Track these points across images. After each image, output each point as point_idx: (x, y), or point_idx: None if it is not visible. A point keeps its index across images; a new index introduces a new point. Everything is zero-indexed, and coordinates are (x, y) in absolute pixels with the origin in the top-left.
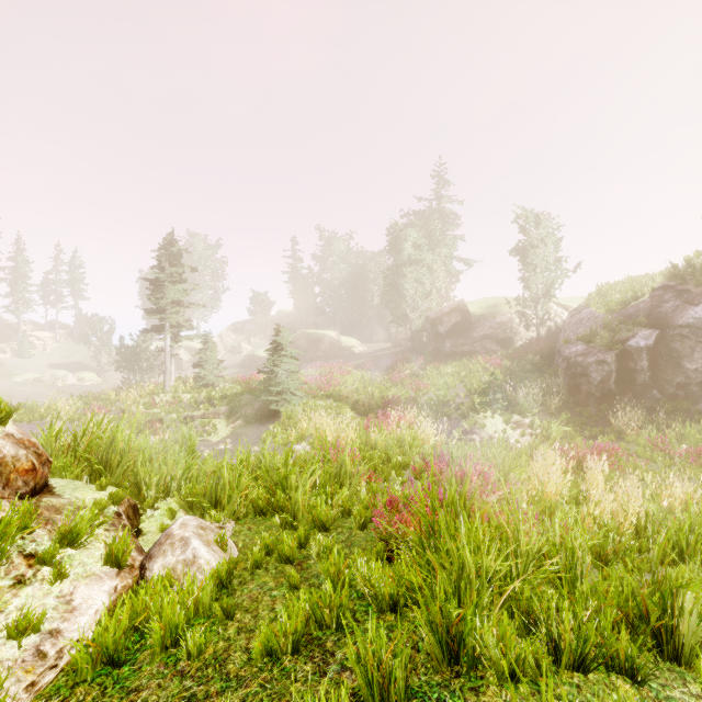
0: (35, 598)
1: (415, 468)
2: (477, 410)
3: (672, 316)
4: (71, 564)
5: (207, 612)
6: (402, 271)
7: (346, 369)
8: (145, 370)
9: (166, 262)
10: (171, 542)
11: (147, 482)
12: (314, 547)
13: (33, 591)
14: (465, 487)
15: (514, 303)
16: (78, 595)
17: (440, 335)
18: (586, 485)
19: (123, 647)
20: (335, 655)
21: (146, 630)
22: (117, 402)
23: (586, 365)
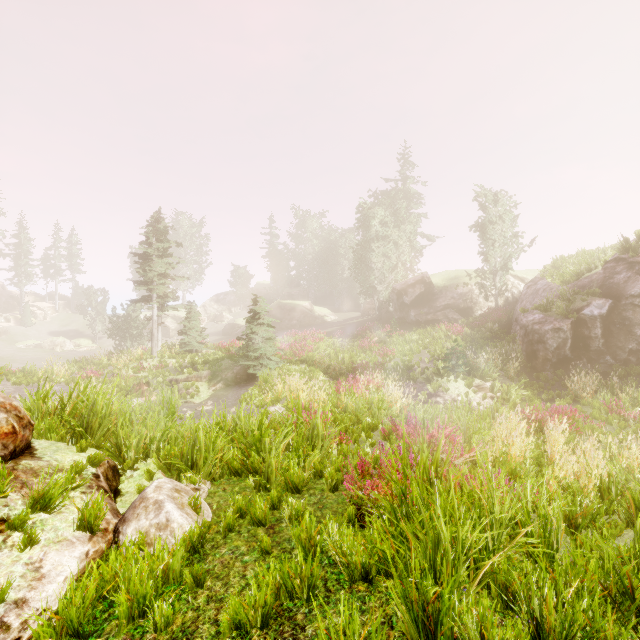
0: (3, 566)
1: (384, 431)
2: (441, 375)
3: (625, 286)
4: (43, 529)
5: (178, 579)
6: (370, 246)
7: (318, 336)
8: (135, 337)
9: (153, 238)
10: (145, 505)
11: (127, 443)
12: (286, 510)
13: (1, 558)
14: (437, 453)
15: (474, 275)
16: (48, 561)
17: (405, 305)
18: (547, 446)
19: (89, 618)
20: (305, 630)
21: (114, 599)
22: (109, 366)
23: (543, 333)
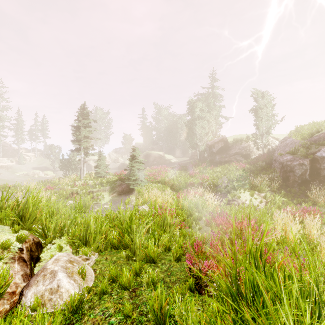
0: None
1: (207, 221)
2: (235, 189)
3: None
4: None
5: None
6: (194, 122)
7: (167, 169)
8: (73, 170)
9: (81, 117)
10: (44, 274)
11: (47, 227)
12: (144, 278)
13: None
14: (261, 242)
15: (251, 137)
16: None
17: (213, 153)
18: (306, 231)
19: None
20: None
21: None
22: (59, 184)
23: (292, 166)
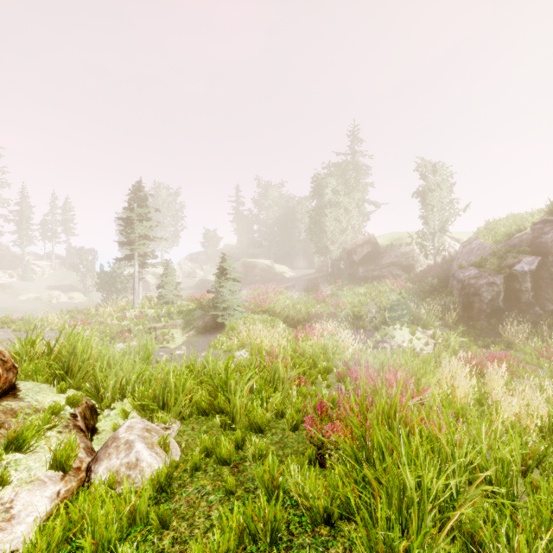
0: None
1: (339, 374)
2: (388, 323)
3: (552, 245)
4: (17, 469)
5: (144, 519)
6: (323, 211)
7: (278, 290)
8: (120, 290)
9: (135, 204)
10: (116, 445)
11: (104, 385)
12: (250, 450)
13: None
14: (396, 398)
15: (415, 236)
16: (18, 501)
17: (354, 262)
18: (487, 388)
19: None
20: None
21: (80, 541)
22: (97, 315)
23: (478, 286)
